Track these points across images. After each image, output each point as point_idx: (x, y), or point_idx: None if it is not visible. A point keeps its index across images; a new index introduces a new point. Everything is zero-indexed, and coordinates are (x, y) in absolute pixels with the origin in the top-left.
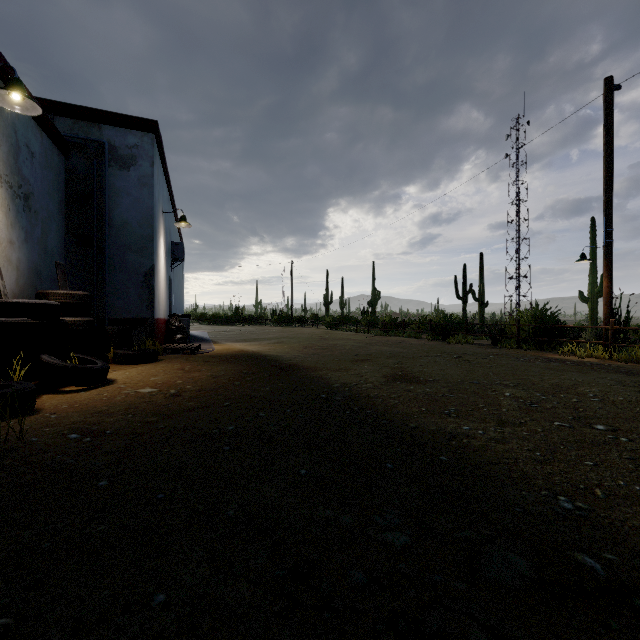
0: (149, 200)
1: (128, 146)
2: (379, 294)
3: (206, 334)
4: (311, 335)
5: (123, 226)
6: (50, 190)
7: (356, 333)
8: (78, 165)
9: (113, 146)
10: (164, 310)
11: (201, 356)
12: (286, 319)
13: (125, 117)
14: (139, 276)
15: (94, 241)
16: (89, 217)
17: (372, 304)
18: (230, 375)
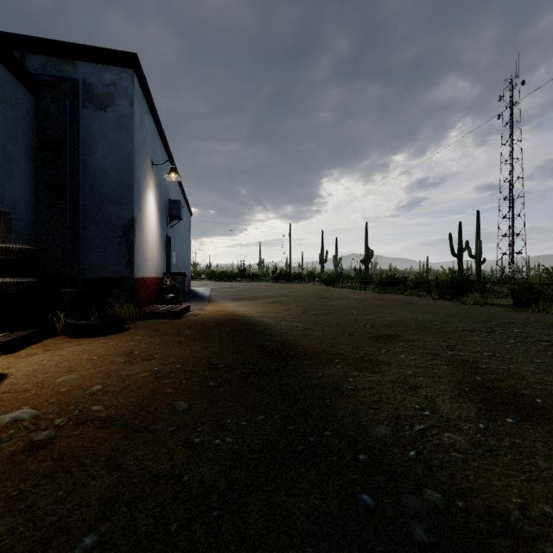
0: (128, 144)
1: (105, 84)
2: (372, 252)
3: (209, 291)
4: (309, 293)
5: (99, 174)
6: (10, 130)
7: (352, 290)
8: (51, 107)
9: (88, 84)
10: (156, 268)
11: (178, 324)
12: (285, 276)
13: (101, 50)
14: (117, 230)
15: (66, 191)
16: (63, 165)
17: (365, 262)
18: (186, 373)
